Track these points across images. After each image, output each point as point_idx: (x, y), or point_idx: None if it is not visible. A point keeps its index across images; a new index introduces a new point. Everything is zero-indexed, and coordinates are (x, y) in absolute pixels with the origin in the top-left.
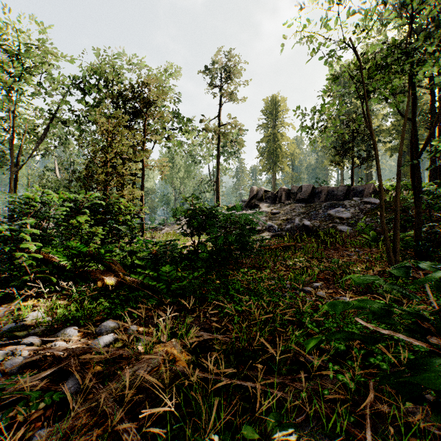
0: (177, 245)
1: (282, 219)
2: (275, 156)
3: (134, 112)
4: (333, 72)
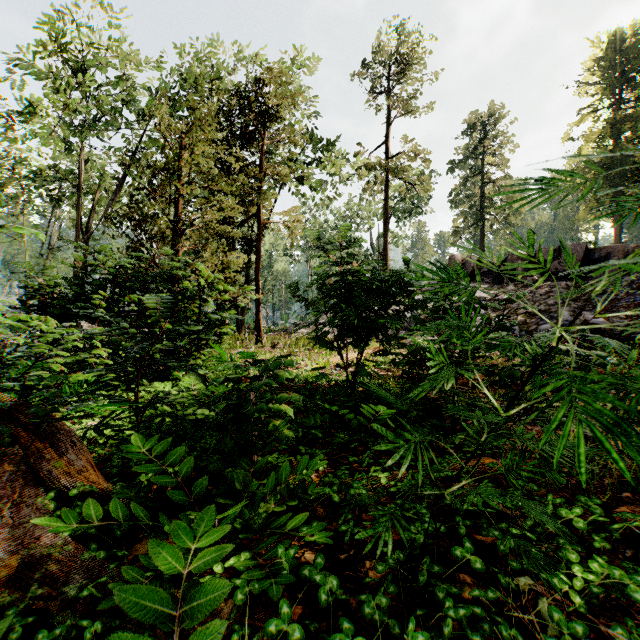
0: (294, 377)
1: (527, 312)
2: (483, 209)
3: (245, 135)
4: (599, 47)
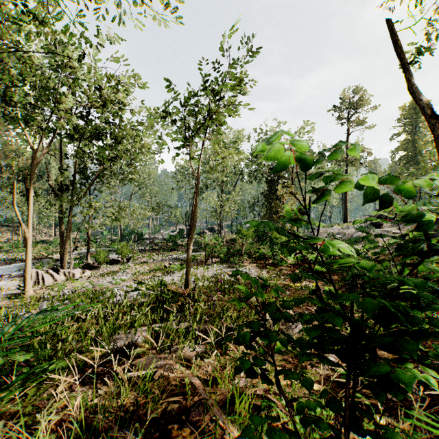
0: None
1: None
2: (414, 163)
3: None
4: None
